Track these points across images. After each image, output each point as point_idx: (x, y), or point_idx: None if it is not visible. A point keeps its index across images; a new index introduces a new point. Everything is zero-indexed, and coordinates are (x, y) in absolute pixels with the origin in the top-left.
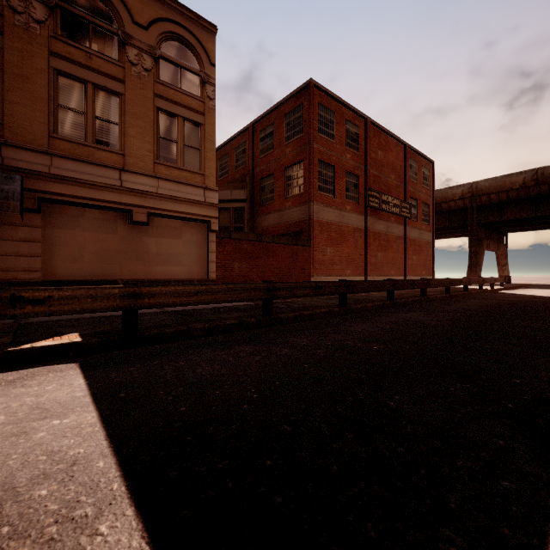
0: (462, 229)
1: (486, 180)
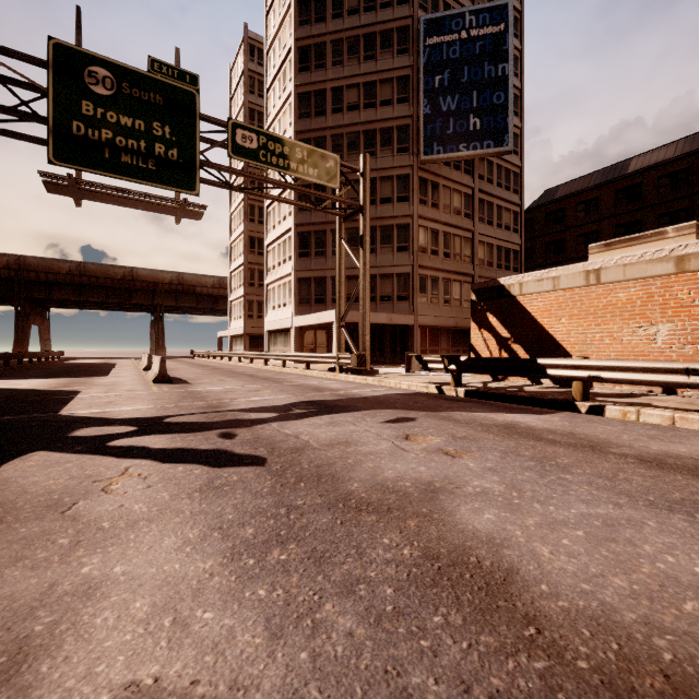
0: (4, 298)
1: (36, 258)
